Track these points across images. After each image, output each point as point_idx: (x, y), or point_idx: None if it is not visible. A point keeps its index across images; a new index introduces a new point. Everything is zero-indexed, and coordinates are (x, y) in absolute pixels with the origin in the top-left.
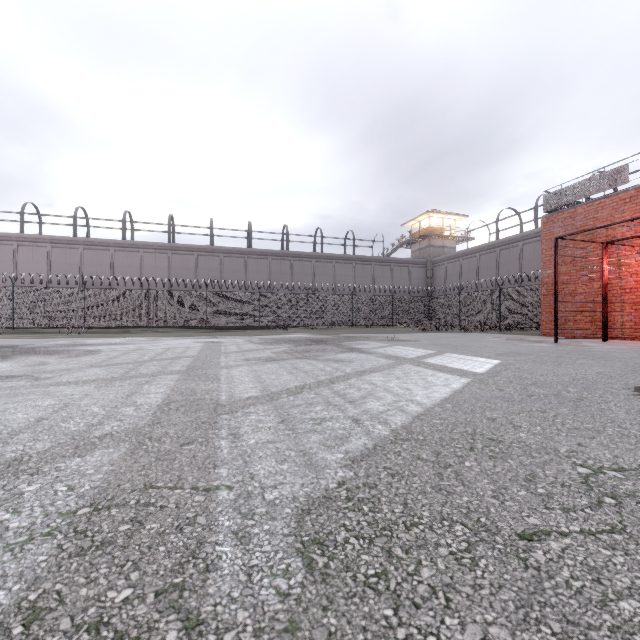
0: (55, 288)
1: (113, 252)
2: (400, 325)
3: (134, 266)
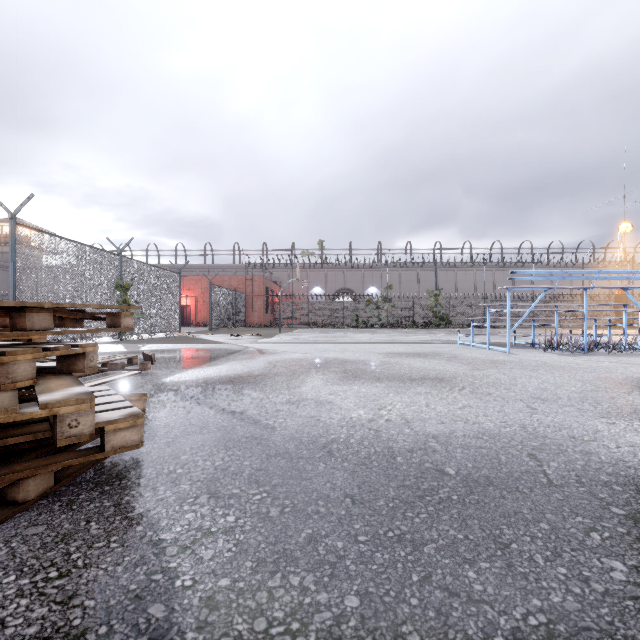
0: None
1: None
2: None
3: None
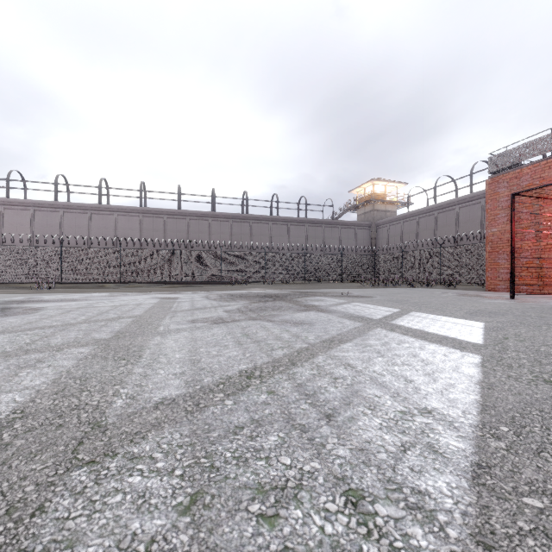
0: (34, 247)
1: (90, 215)
2: (348, 280)
3: (109, 227)
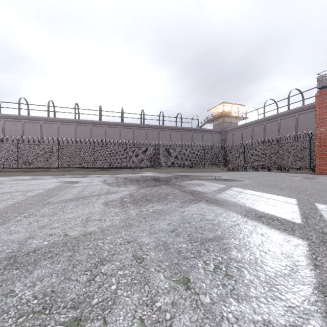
0: None
1: (42, 124)
2: (209, 166)
3: (54, 132)
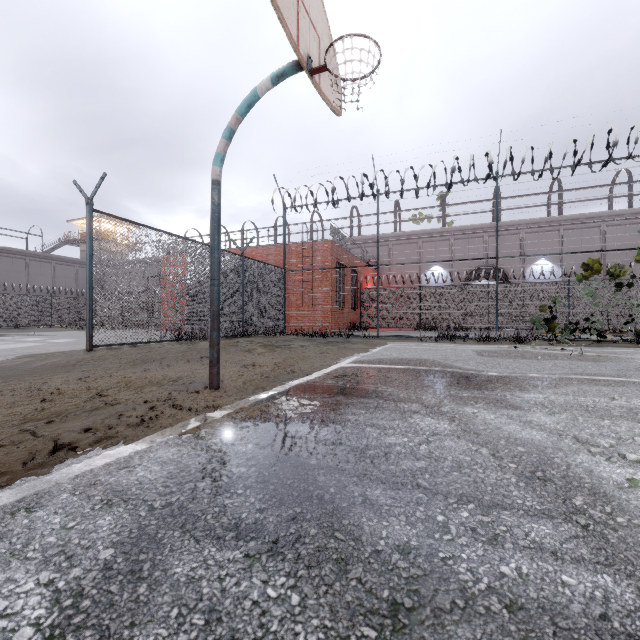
0: None
1: None
2: (59, 325)
3: None
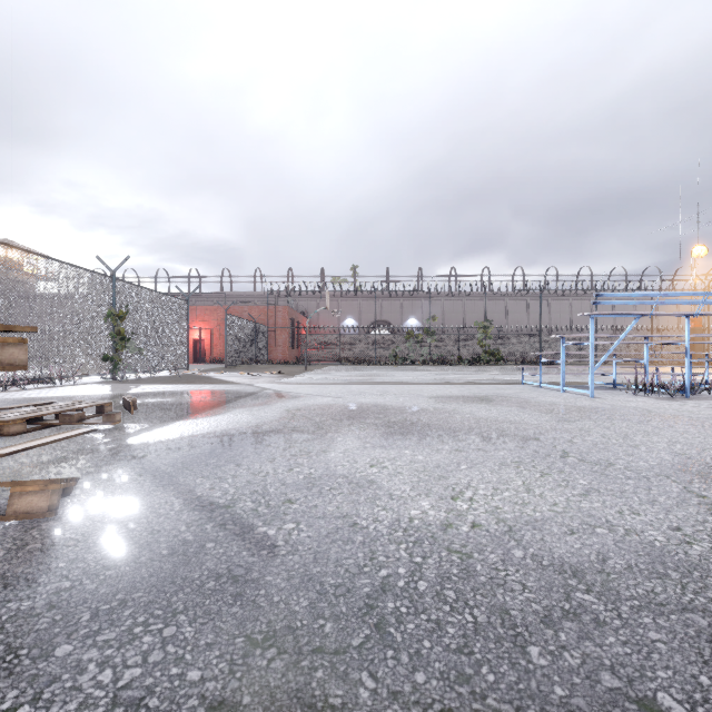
0: None
1: None
2: None
3: None
